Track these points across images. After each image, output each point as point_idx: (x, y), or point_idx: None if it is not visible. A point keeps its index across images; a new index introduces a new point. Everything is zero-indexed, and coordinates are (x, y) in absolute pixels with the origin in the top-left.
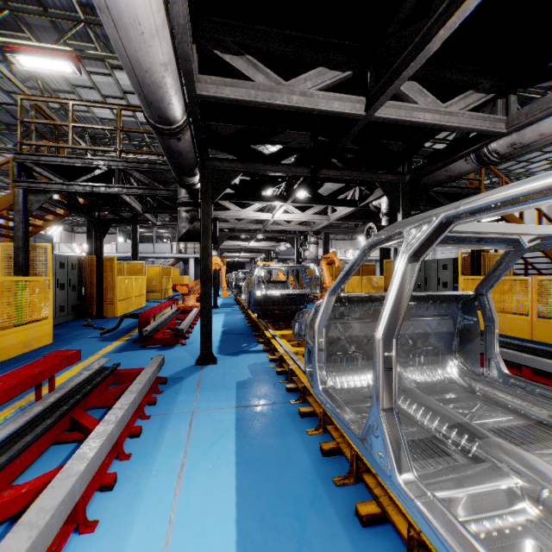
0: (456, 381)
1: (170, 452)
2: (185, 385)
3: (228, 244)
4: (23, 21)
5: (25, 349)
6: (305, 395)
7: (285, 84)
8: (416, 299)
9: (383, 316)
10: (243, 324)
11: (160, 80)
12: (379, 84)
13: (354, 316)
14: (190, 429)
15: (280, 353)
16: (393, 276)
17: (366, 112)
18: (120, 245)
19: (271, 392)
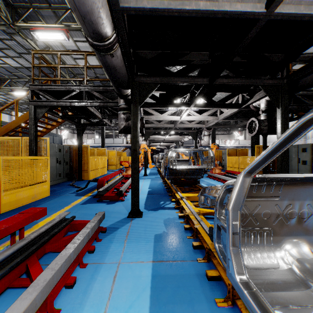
0: None
1: (92, 312)
2: (117, 234)
3: (153, 137)
4: (40, 14)
5: (32, 200)
6: (210, 256)
7: None
8: None
9: None
10: (161, 187)
11: None
12: None
13: (263, 195)
14: (113, 284)
15: (187, 212)
16: None
17: (268, 9)
18: (96, 139)
19: (180, 248)
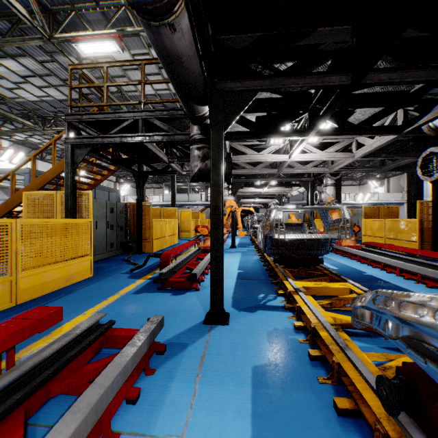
0: None
1: None
2: (184, 360)
3: (244, 191)
4: (85, 20)
5: (66, 283)
6: None
7: None
8: None
9: None
10: (259, 267)
11: None
12: None
13: None
14: None
15: (312, 323)
16: None
17: None
18: (165, 196)
19: (309, 409)
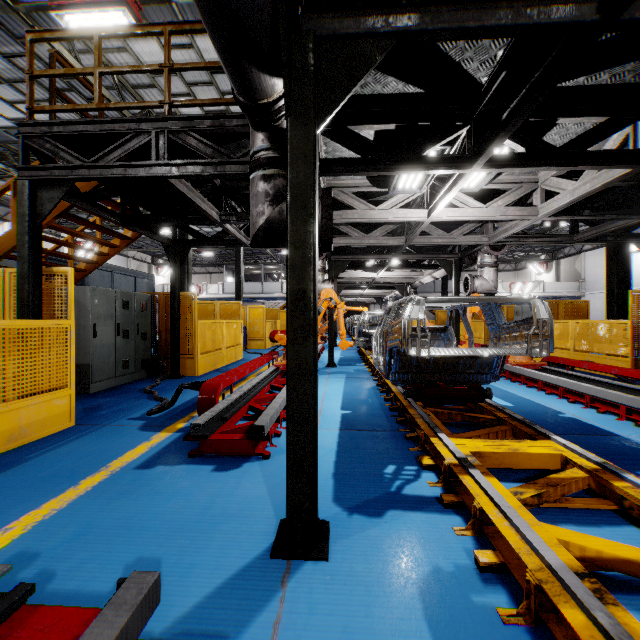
0: None
1: None
2: None
3: (348, 276)
4: None
5: (11, 444)
6: None
7: None
8: None
9: None
10: (377, 403)
11: None
12: None
13: None
14: None
15: (529, 569)
16: None
17: None
18: (227, 285)
19: None
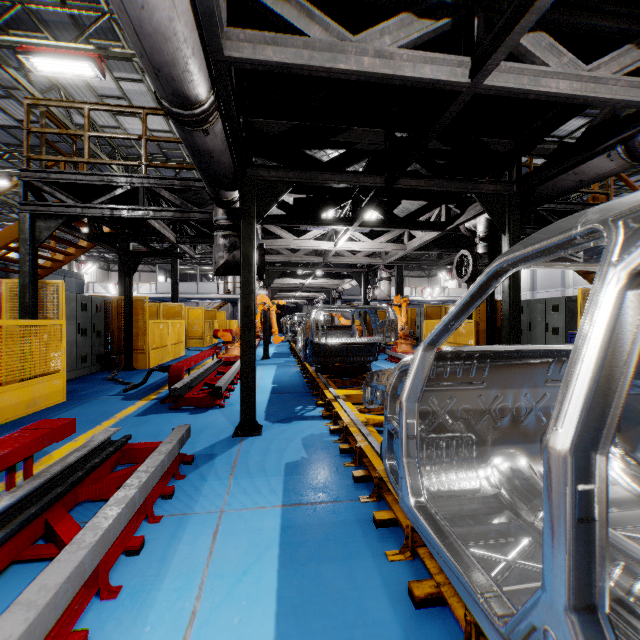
0: (618, 482)
1: (178, 586)
2: (216, 466)
3: (281, 282)
4: (39, 18)
5: (29, 410)
6: (381, 490)
7: (352, 39)
8: (556, 355)
9: (569, 404)
10: (298, 380)
11: (166, 26)
12: (495, 30)
13: (459, 381)
14: (213, 543)
15: (345, 422)
16: (586, 318)
17: (472, 78)
18: (160, 284)
19: (332, 482)
